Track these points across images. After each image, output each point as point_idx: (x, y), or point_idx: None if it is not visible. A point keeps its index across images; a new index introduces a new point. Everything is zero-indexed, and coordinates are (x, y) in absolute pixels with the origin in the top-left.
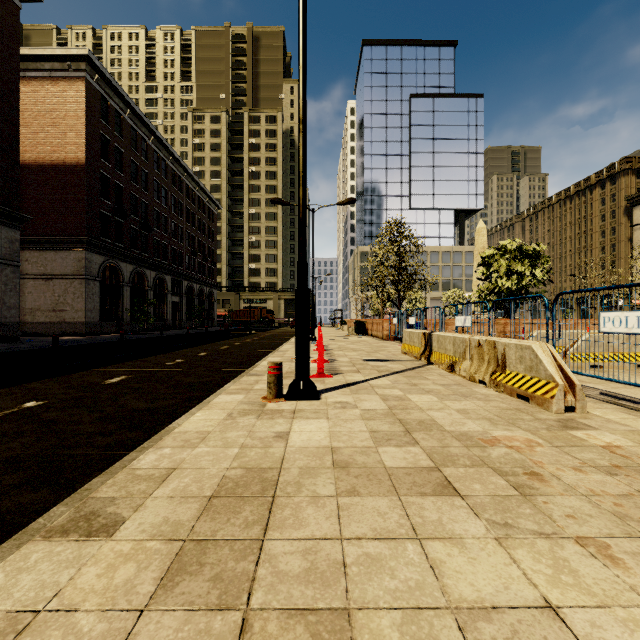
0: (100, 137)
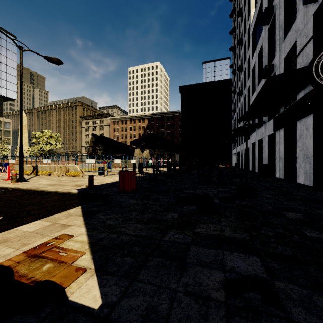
0: None
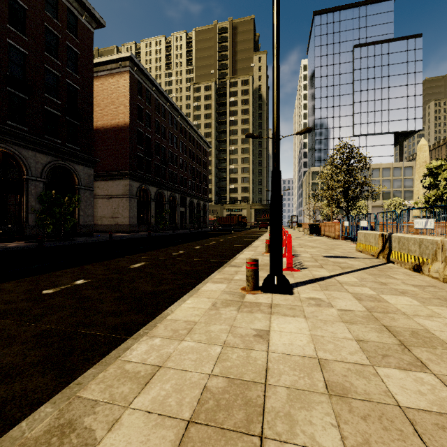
0: (137, 107)
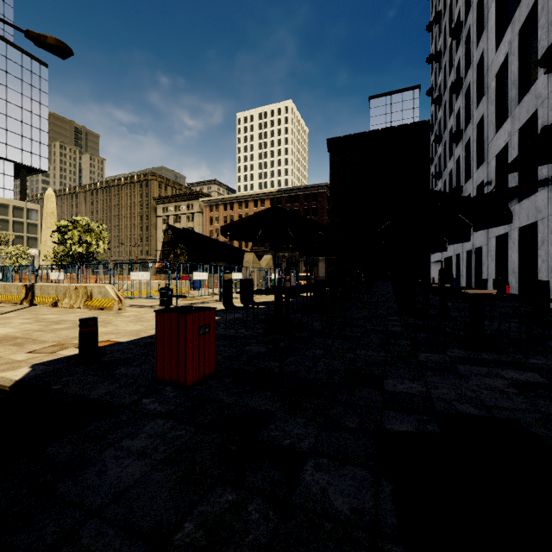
0: None
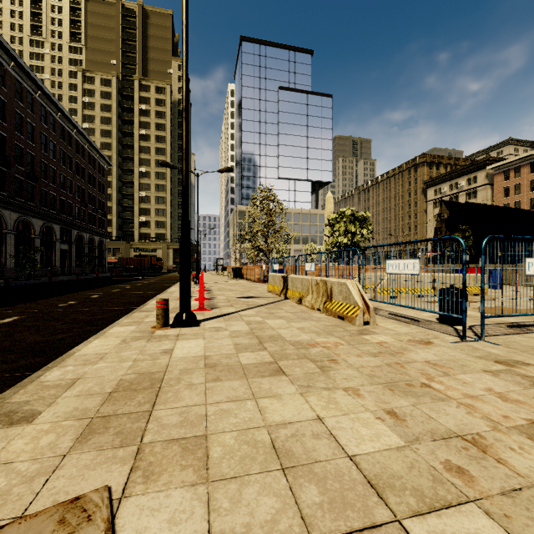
0: None
